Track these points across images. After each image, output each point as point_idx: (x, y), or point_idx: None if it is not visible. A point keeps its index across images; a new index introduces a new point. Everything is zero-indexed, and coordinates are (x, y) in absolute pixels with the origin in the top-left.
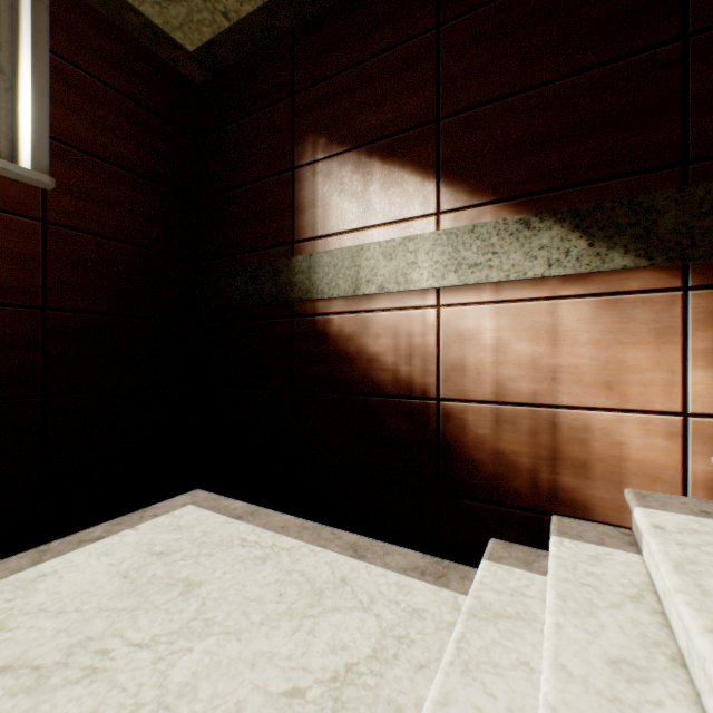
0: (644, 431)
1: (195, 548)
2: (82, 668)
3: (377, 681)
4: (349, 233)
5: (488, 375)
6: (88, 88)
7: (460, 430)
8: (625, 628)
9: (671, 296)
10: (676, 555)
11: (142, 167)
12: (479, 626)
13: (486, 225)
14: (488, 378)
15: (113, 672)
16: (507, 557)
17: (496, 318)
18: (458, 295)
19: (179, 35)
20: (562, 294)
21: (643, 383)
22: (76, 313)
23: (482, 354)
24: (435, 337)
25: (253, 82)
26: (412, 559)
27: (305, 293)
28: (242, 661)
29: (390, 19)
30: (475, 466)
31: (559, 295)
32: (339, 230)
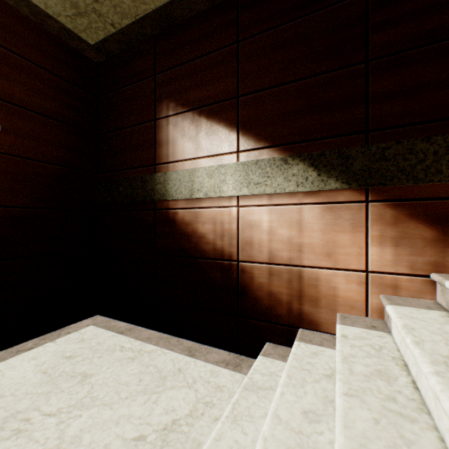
0: (346, 281)
1: (91, 353)
2: (12, 430)
3: (189, 428)
4: (188, 160)
5: (265, 248)
6: (24, 67)
7: (250, 279)
8: (317, 393)
9: (360, 205)
10: (346, 352)
11: (60, 116)
12: (248, 395)
13: (264, 160)
14: (265, 249)
15: (31, 431)
16: (273, 353)
17: (269, 214)
18: (249, 200)
19: (84, 34)
20: (304, 202)
21: (346, 254)
22: (15, 208)
23: (262, 235)
24: (236, 224)
25: (131, 65)
26: (223, 356)
27: (162, 196)
28: (111, 421)
29: (211, 35)
30: (258, 300)
31: (303, 203)
32: (182, 158)
